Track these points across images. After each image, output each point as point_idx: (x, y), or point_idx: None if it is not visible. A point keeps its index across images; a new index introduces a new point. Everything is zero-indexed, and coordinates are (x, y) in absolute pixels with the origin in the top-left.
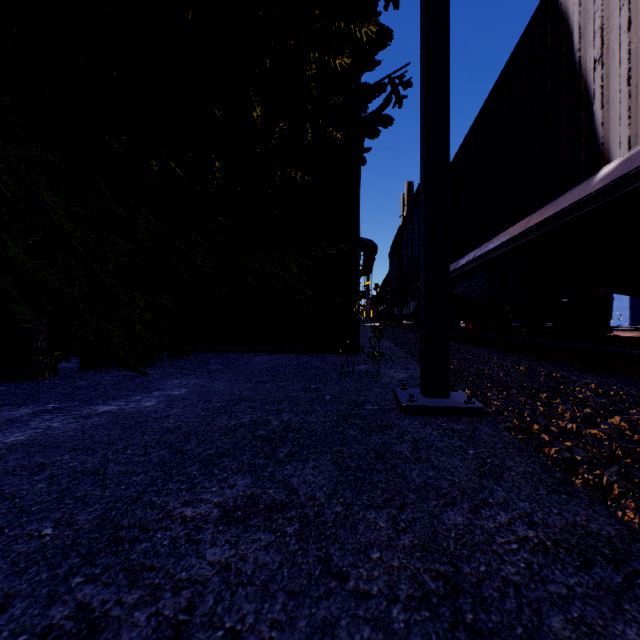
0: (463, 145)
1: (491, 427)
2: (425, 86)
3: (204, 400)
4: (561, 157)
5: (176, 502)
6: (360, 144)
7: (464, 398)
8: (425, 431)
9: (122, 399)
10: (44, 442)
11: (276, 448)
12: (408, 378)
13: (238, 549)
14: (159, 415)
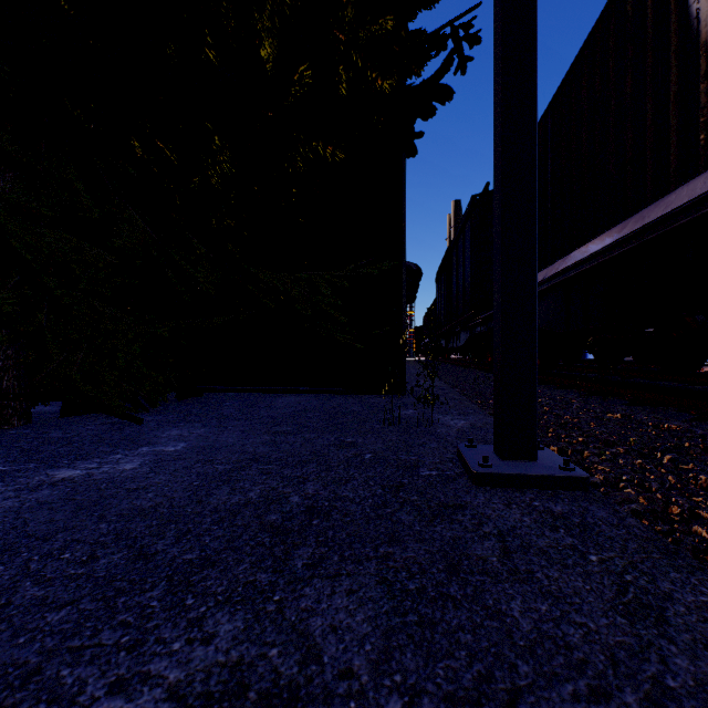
0: None
1: (606, 509)
2: (502, 33)
3: (204, 460)
4: (669, 144)
5: (99, 683)
6: (410, 126)
7: (556, 461)
8: (512, 516)
9: (96, 459)
10: None
11: (292, 549)
12: (470, 427)
13: None
14: (135, 485)
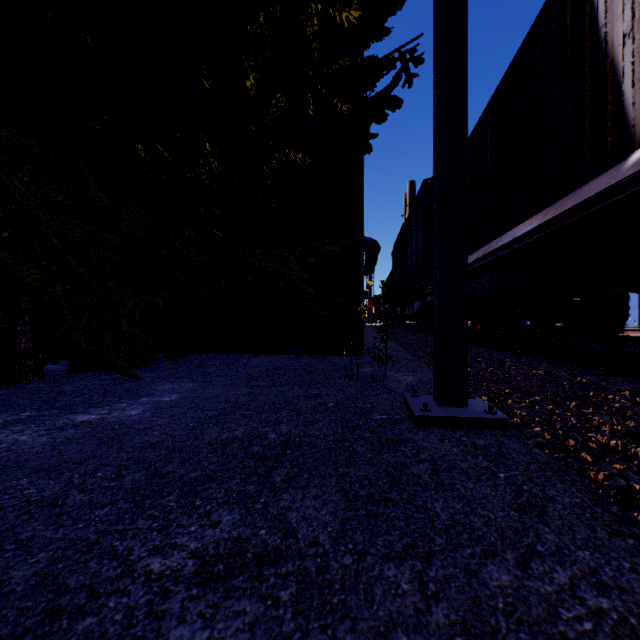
0: (471, 138)
1: (519, 442)
2: (440, 59)
3: (195, 408)
4: (583, 143)
5: (142, 549)
6: (366, 129)
7: (483, 407)
8: (444, 447)
9: (106, 406)
10: (4, 461)
11: (272, 470)
12: (417, 382)
13: (214, 629)
14: (143, 426)
